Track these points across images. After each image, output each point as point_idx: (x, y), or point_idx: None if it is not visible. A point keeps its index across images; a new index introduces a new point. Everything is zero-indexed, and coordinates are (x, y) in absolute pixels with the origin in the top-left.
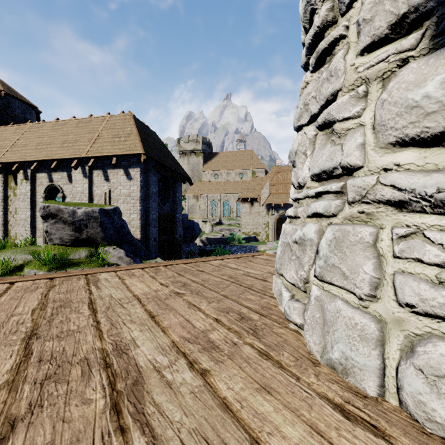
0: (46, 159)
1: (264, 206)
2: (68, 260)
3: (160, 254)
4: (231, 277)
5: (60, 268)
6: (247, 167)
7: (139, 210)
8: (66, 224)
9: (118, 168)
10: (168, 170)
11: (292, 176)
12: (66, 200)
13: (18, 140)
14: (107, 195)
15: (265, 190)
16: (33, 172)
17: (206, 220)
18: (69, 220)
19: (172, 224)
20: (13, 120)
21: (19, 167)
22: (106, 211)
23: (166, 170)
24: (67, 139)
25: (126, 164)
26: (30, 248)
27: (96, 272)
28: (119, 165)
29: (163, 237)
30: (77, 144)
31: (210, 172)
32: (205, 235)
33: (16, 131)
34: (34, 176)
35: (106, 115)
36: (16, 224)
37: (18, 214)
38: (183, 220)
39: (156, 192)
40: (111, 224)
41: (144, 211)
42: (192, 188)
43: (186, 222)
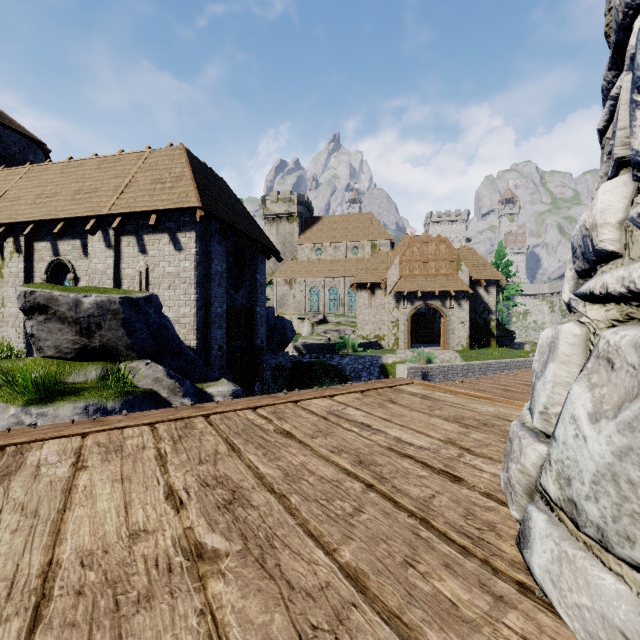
0: (47, 219)
1: (392, 295)
2: (65, 385)
3: (229, 370)
4: (361, 459)
5: (46, 399)
6: (364, 239)
7: (194, 300)
8: (64, 322)
9: (160, 232)
10: (242, 237)
11: (638, 129)
12: (79, 285)
13: (8, 190)
14: (143, 276)
15: (394, 270)
16: (29, 241)
17: (303, 317)
18: (70, 315)
19: (249, 322)
20: (6, 163)
21: (6, 233)
22: (134, 300)
23: (239, 237)
24: (81, 187)
25: (173, 225)
26: (4, 364)
27: (35, 438)
28: (163, 228)
29: (234, 343)
30: (97, 196)
31: (309, 245)
32: (302, 339)
33: (7, 177)
34: (31, 246)
35: (144, 150)
36: (3, 323)
37: (6, 307)
38: (267, 316)
39: (222, 271)
40: (143, 322)
41: (202, 302)
42: (282, 270)
43: (272, 320)
